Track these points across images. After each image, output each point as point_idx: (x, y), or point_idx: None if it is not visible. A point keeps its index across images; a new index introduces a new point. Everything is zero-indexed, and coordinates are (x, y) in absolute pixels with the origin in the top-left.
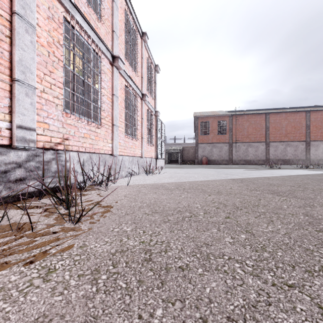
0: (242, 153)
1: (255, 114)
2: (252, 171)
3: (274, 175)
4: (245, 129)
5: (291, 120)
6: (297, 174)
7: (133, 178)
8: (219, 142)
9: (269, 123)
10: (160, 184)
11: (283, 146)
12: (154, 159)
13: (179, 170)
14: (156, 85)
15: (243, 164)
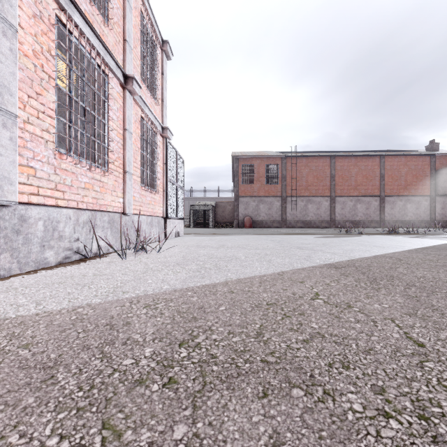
0: (300, 211)
1: (317, 157)
2: (333, 239)
3: (391, 251)
4: (303, 178)
5: (363, 167)
6: (418, 246)
7: (66, 272)
8: (268, 195)
9: (335, 170)
10: (114, 312)
11: (353, 202)
12: (160, 219)
13: (208, 240)
14: (165, 81)
15: (301, 228)
